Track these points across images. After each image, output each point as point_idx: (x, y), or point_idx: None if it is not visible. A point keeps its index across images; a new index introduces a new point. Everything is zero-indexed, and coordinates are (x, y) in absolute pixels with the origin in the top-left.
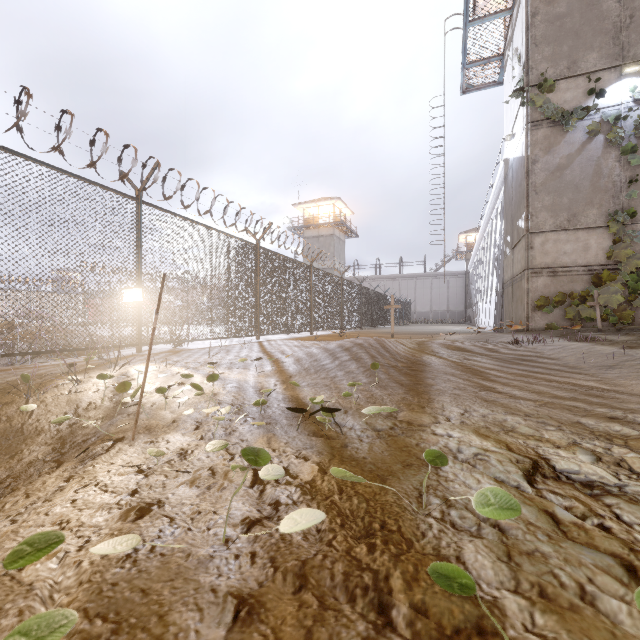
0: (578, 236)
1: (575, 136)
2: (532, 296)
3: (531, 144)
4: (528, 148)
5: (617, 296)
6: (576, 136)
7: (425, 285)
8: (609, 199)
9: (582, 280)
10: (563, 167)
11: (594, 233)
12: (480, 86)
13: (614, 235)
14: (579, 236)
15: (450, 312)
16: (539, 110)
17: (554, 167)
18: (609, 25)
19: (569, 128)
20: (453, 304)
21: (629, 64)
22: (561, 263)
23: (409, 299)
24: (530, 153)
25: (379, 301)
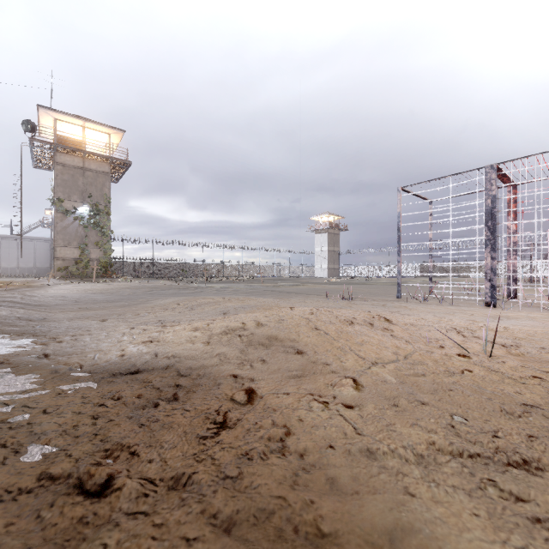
0: (72, 249)
1: (71, 219)
2: (56, 267)
3: (56, 217)
4: (55, 218)
5: (75, 268)
6: (71, 219)
7: (12, 245)
8: (81, 240)
9: (73, 262)
10: (67, 227)
11: (76, 249)
12: (44, 168)
13: (81, 250)
14: (72, 249)
15: (37, 268)
16: (58, 208)
17: (64, 227)
18: (81, 189)
19: (68, 216)
20: (40, 262)
21: (86, 203)
22: (66, 257)
23: None
24: (56, 220)
25: None
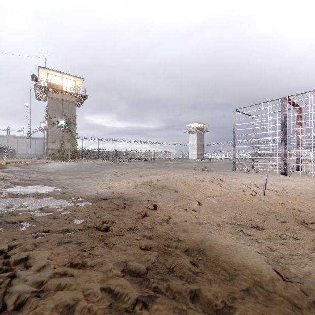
0: (56, 144)
1: (55, 127)
2: (48, 153)
3: (48, 126)
4: (47, 127)
5: (58, 154)
6: (55, 127)
7: (23, 141)
8: (60, 138)
9: (56, 151)
10: (53, 132)
11: (58, 143)
12: (41, 100)
13: (61, 144)
14: (56, 144)
15: (37, 154)
16: (49, 122)
17: (52, 131)
18: (60, 111)
19: (54, 126)
20: (38, 151)
21: (63, 118)
22: (53, 148)
23: (14, 148)
24: (48, 128)
25: (1, 150)
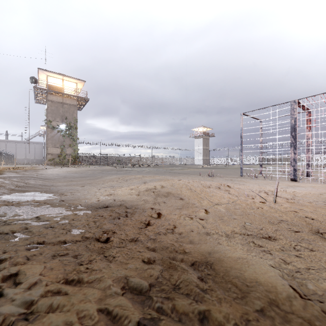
0: (56, 148)
1: (55, 131)
2: (48, 158)
3: (48, 131)
4: (47, 131)
5: (58, 159)
6: (56, 131)
7: (22, 146)
8: (61, 143)
9: (57, 156)
10: (53, 136)
11: (59, 148)
12: (41, 103)
13: (61, 149)
14: (56, 148)
15: (36, 159)
16: (49, 126)
17: (52, 136)
18: (61, 115)
19: (54, 130)
20: (38, 156)
21: (64, 122)
22: (53, 153)
23: (13, 153)
24: (47, 132)
25: None
